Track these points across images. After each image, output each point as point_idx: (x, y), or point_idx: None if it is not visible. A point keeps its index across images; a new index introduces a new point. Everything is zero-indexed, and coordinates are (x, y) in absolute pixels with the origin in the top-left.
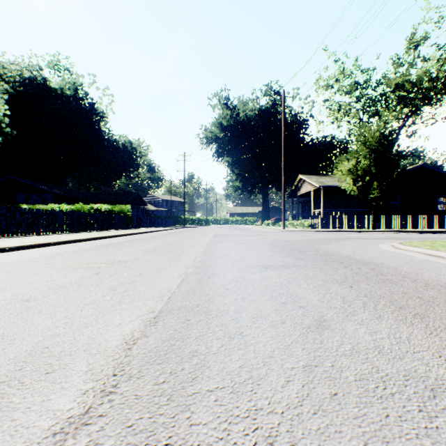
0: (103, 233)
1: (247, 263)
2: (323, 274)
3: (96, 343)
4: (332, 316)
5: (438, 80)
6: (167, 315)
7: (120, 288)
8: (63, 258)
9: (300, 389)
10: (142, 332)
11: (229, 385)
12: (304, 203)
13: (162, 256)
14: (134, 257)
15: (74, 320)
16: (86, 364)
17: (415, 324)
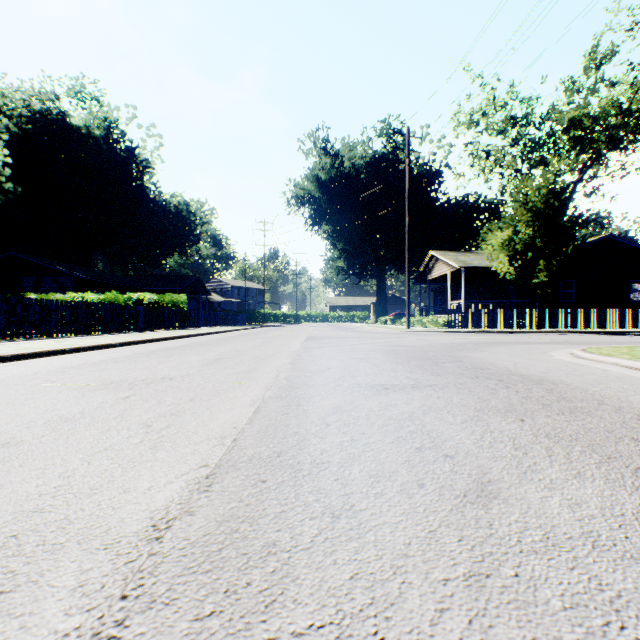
0: (145, 335)
1: (357, 381)
2: (474, 398)
3: (102, 528)
4: (500, 474)
5: (631, 114)
6: (229, 471)
7: (157, 423)
8: (78, 374)
9: (466, 631)
10: (184, 505)
11: (333, 620)
12: (436, 292)
13: (229, 370)
14: (186, 371)
15: (73, 481)
16: (75, 573)
17: None
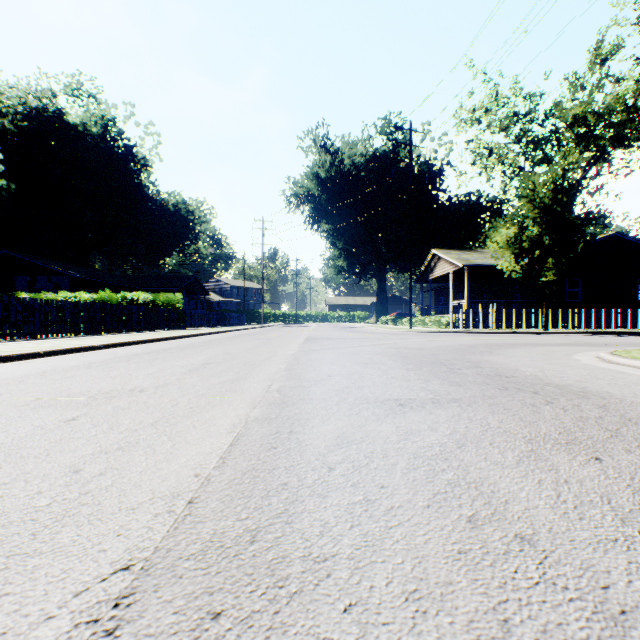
0: (135, 336)
1: (365, 394)
2: (516, 421)
3: None
4: (632, 589)
5: (636, 110)
6: (160, 586)
7: (90, 466)
8: (36, 383)
9: None
10: None
11: None
12: (438, 292)
13: (214, 379)
14: (163, 380)
15: None
16: None
17: None
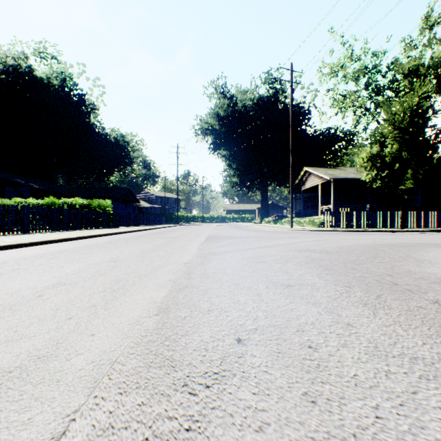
0: (53, 235)
1: None
2: None
3: None
4: None
5: None
6: None
7: None
8: None
9: None
10: None
11: None
12: (306, 200)
13: None
14: None
15: None
16: None
17: None
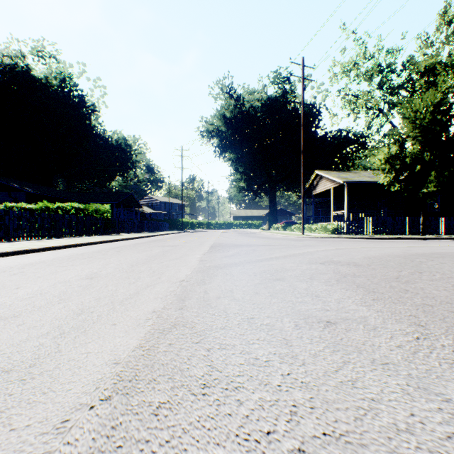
0: (38, 243)
1: None
2: None
3: None
4: None
5: None
6: None
7: None
8: None
9: None
10: None
11: None
12: (316, 205)
13: None
14: None
15: None
16: None
17: None
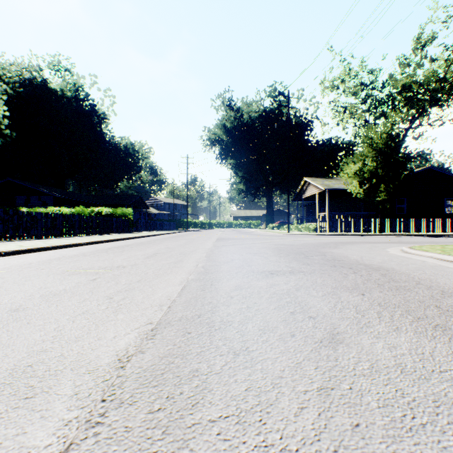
0: (103, 237)
1: (252, 269)
2: (332, 280)
3: (86, 361)
4: (345, 328)
5: (446, 81)
6: (166, 327)
7: (117, 296)
8: (59, 263)
9: (316, 419)
10: (138, 347)
11: (234, 413)
12: (309, 206)
13: (163, 261)
14: (134, 262)
15: (64, 332)
16: (71, 387)
17: (437, 337)
